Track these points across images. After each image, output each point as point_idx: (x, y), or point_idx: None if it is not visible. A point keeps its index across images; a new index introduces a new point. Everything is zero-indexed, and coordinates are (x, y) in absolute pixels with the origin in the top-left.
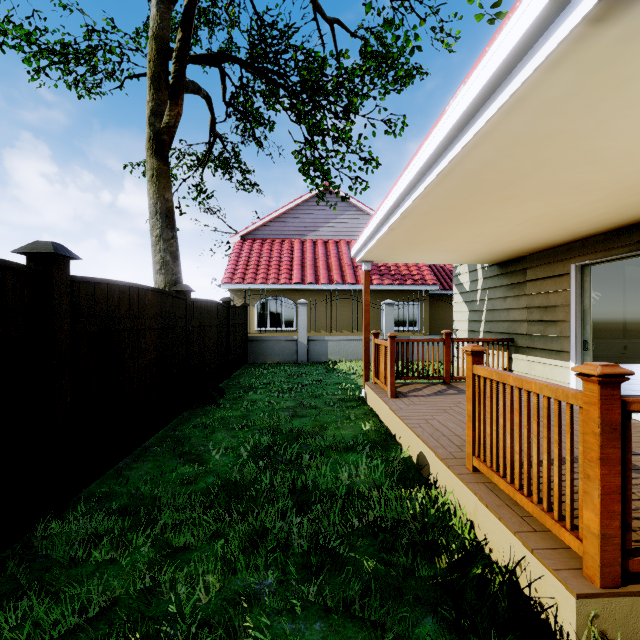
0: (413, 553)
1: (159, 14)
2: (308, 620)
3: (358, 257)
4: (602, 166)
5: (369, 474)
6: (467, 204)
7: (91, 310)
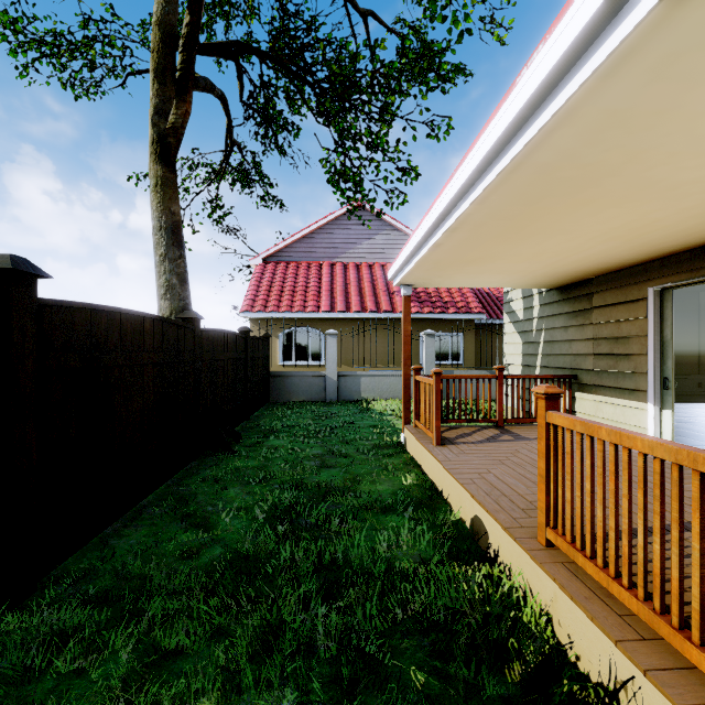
0: (475, 661)
1: None
2: None
3: (396, 280)
4: None
5: (413, 543)
6: (533, 212)
7: (68, 342)
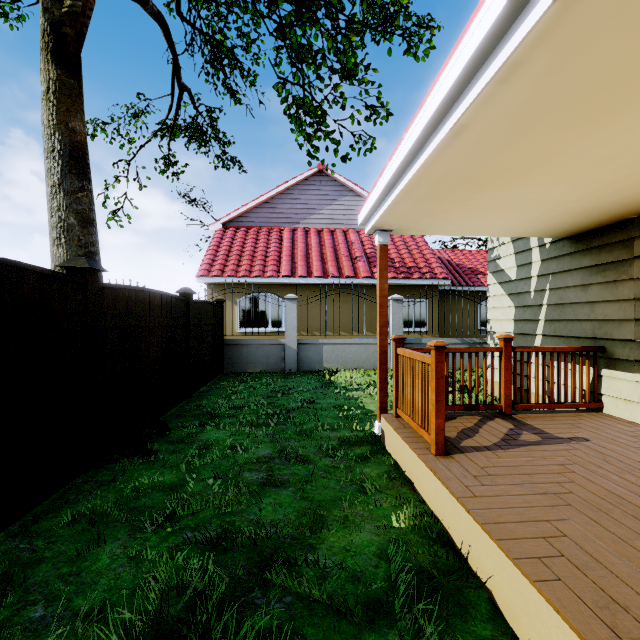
0: None
1: None
2: None
3: (370, 223)
4: None
5: None
6: None
7: None
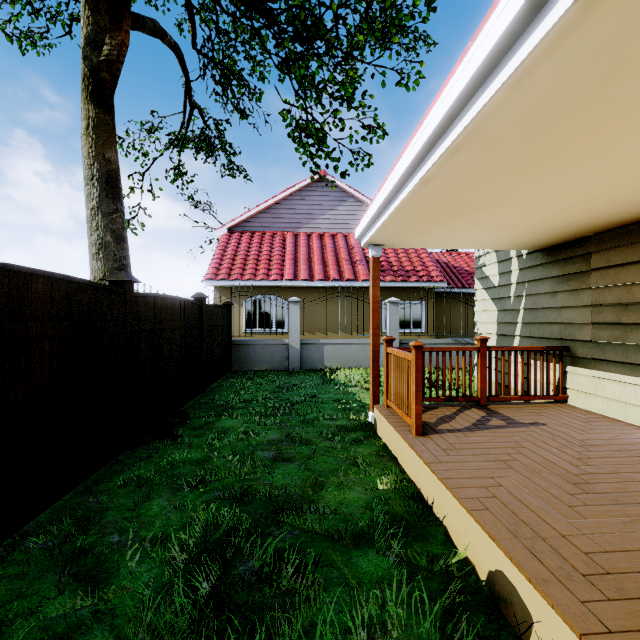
0: None
1: None
2: None
3: (364, 239)
4: None
5: (406, 619)
6: (586, 109)
7: None
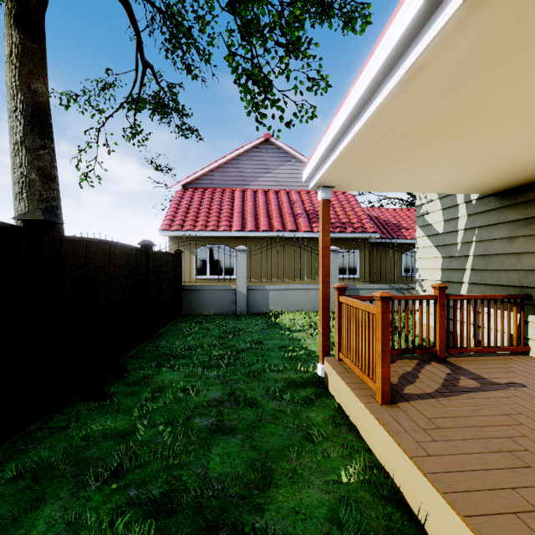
0: None
1: None
2: None
3: (314, 179)
4: None
5: None
6: None
7: None
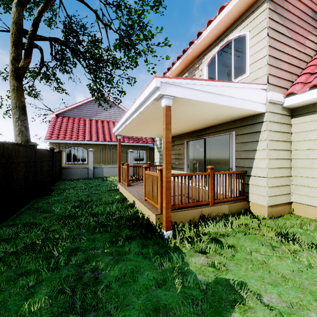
0: (126, 220)
1: (17, 12)
2: (96, 234)
3: (116, 133)
4: (176, 118)
5: (116, 208)
6: (147, 122)
7: (2, 154)
